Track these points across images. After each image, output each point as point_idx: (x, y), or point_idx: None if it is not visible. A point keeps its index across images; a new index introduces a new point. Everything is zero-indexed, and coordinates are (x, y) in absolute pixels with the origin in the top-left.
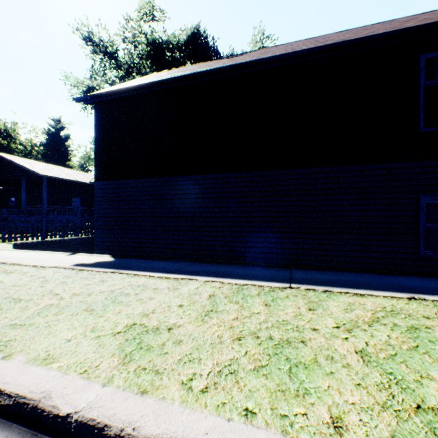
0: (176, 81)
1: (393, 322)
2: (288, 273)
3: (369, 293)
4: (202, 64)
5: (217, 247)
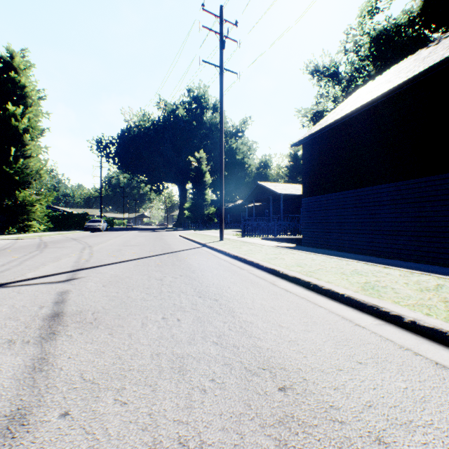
0: (352, 113)
1: (362, 270)
2: (379, 260)
3: (397, 269)
4: (402, 65)
5: (391, 249)
